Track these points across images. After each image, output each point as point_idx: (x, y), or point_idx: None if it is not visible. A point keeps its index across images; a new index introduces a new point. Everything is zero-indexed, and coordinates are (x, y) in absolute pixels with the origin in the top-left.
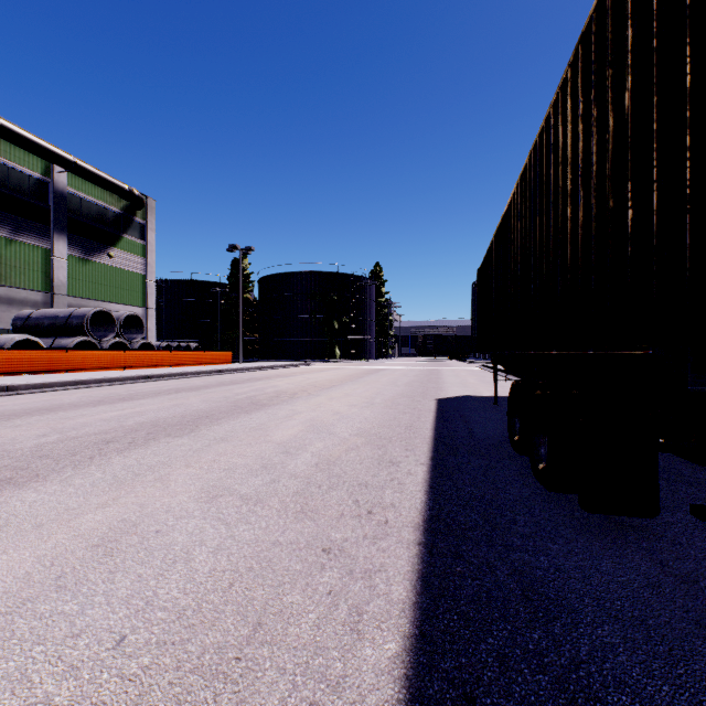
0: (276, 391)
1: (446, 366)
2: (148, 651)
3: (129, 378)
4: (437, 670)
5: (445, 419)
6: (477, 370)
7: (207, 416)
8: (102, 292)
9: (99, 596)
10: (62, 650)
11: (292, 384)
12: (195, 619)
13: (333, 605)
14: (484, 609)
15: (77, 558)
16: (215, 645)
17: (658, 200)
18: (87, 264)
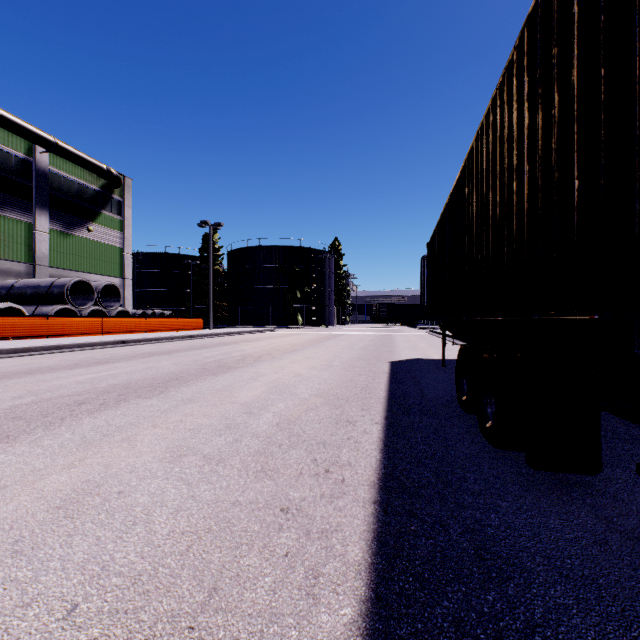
0: (242, 354)
1: (398, 332)
2: (99, 621)
3: (106, 343)
4: (393, 637)
5: (397, 380)
6: (426, 335)
7: (177, 378)
8: (81, 264)
9: (55, 561)
10: (10, 621)
11: (258, 348)
12: (150, 585)
13: (290, 567)
14: (439, 570)
15: (37, 521)
16: (169, 614)
17: (605, 169)
18: (68, 237)
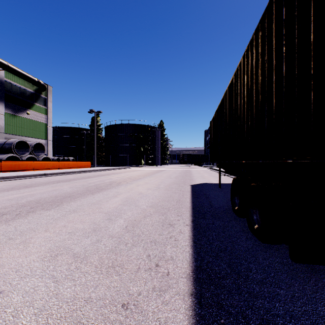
0: (110, 181)
1: (193, 168)
2: None
3: (34, 175)
4: None
5: (196, 196)
6: (207, 170)
7: (70, 196)
8: (23, 132)
9: None
10: None
11: (119, 177)
12: None
13: None
14: None
15: None
16: None
17: None
18: (15, 117)
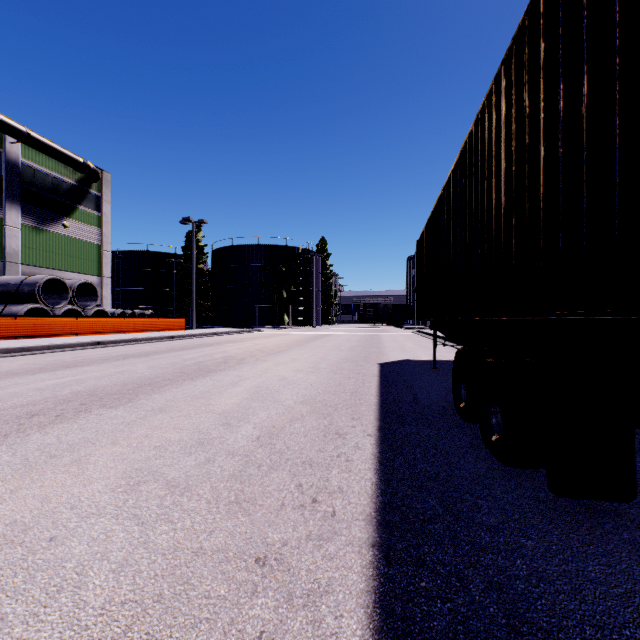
0: (225, 356)
1: (385, 332)
2: None
3: (79, 345)
4: None
5: (388, 384)
6: (413, 335)
7: (150, 383)
8: (56, 261)
9: None
10: None
11: (242, 349)
12: None
13: None
14: None
15: None
16: None
17: None
18: (41, 233)
